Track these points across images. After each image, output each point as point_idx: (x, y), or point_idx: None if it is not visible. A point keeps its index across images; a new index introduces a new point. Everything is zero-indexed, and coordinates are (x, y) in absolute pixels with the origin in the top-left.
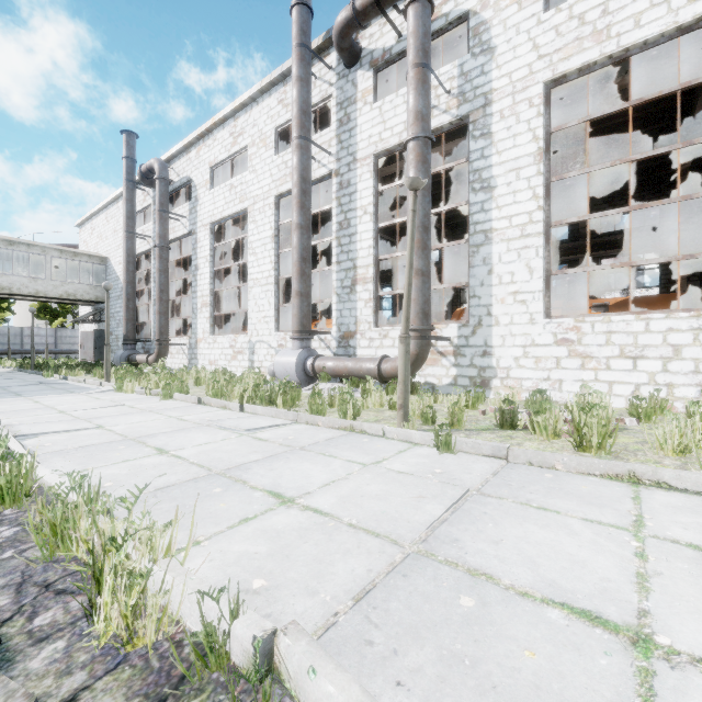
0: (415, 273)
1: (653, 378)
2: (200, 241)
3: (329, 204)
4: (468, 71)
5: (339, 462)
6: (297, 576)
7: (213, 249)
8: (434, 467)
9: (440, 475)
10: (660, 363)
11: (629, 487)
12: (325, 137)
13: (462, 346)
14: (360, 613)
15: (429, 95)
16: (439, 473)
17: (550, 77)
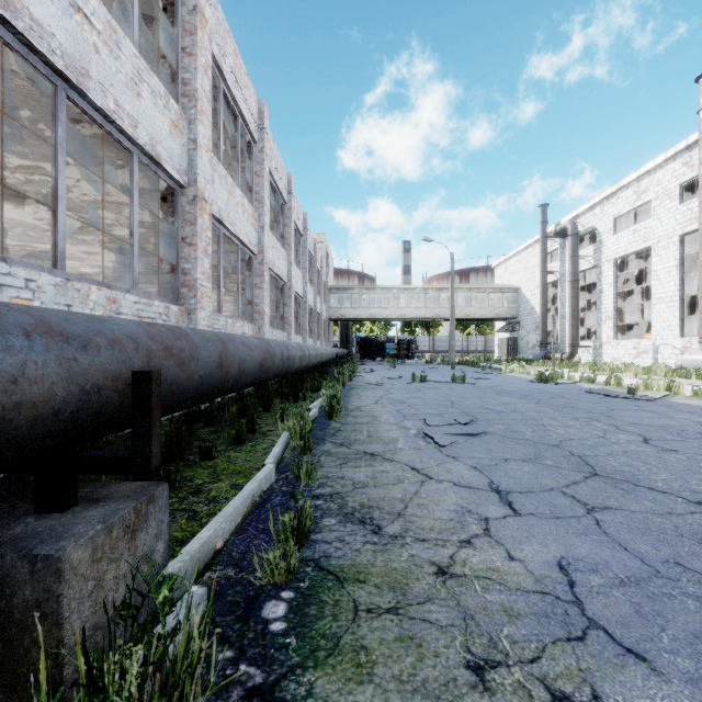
0: None
1: None
2: (603, 273)
3: None
4: None
5: None
6: None
7: (616, 277)
8: None
9: None
10: None
11: None
12: None
13: None
14: None
15: None
16: None
17: None
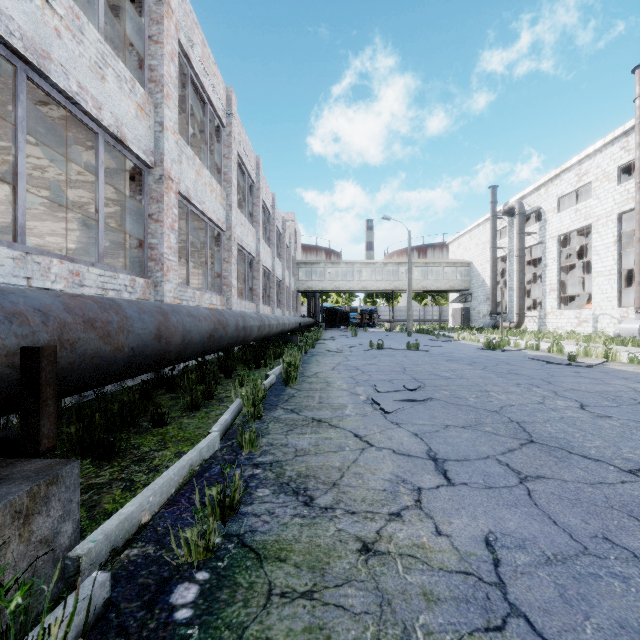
0: None
1: None
2: (548, 248)
3: None
4: None
5: None
6: None
7: (559, 252)
8: None
9: None
10: None
11: None
12: None
13: None
14: None
15: None
16: None
17: None
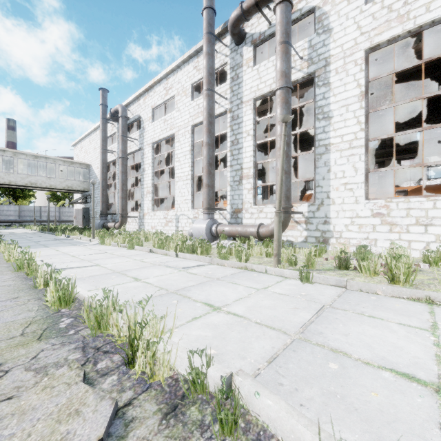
0: None
1: (438, 238)
2: (145, 154)
3: (223, 129)
4: (315, 44)
5: (242, 287)
6: (232, 349)
7: (153, 158)
8: (301, 291)
9: (305, 296)
10: None
11: (426, 306)
12: (223, 89)
13: (310, 217)
14: (272, 369)
15: (290, 61)
16: (304, 295)
17: (368, 46)
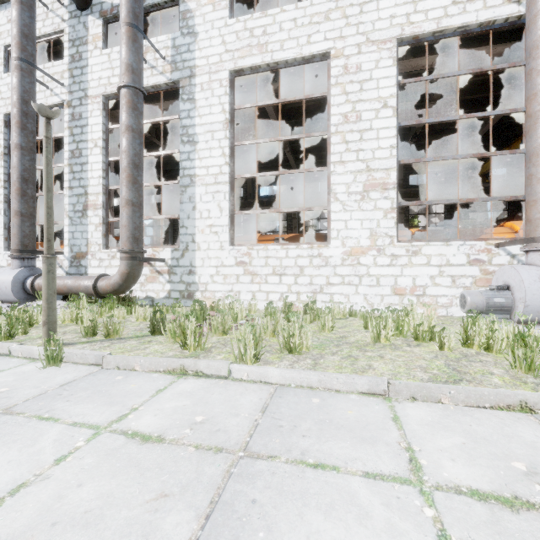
0: (126, 203)
1: (290, 289)
2: None
3: None
4: (179, 46)
5: None
6: None
7: None
8: (6, 386)
9: None
10: (294, 278)
11: (172, 379)
12: (57, 68)
13: (174, 266)
14: None
15: (140, 54)
16: None
17: (233, 68)
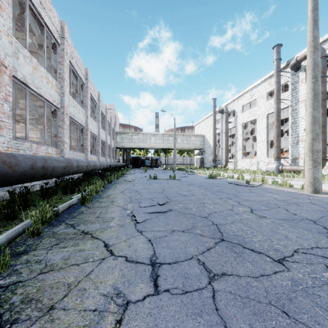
0: None
1: None
2: (238, 129)
3: None
4: None
5: None
6: None
7: (243, 131)
8: None
9: None
10: None
11: None
12: (286, 95)
13: None
14: None
15: (325, 85)
16: None
17: None
